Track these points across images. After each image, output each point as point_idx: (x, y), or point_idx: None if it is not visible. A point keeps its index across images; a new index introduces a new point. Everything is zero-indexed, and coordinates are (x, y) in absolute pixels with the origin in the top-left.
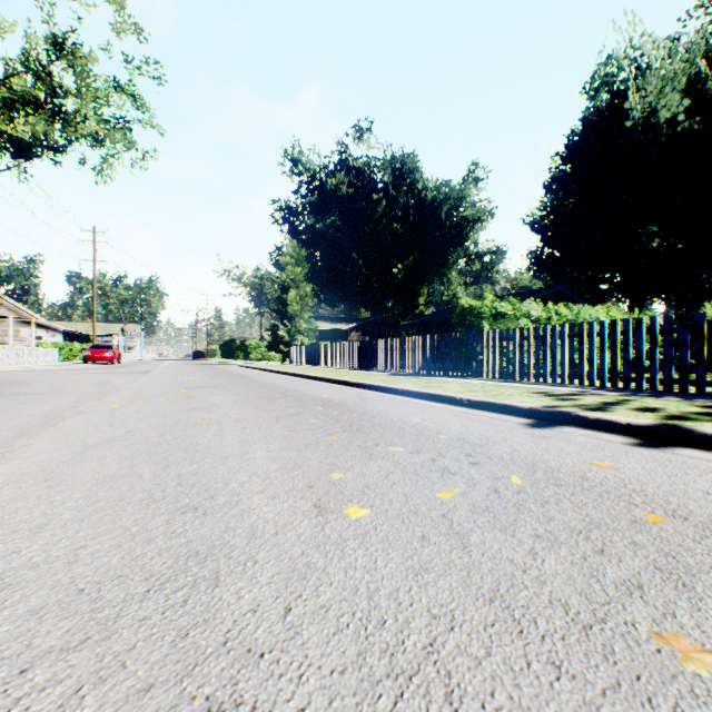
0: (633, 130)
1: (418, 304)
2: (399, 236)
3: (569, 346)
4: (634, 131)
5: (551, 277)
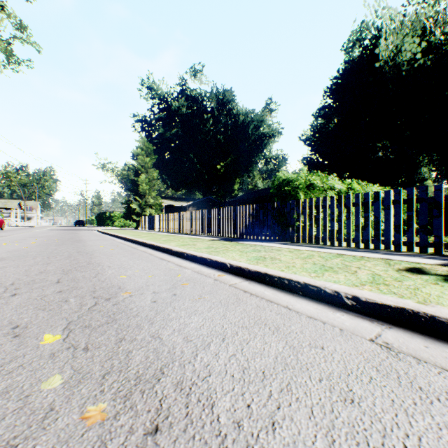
0: (384, 66)
1: (234, 189)
2: (222, 144)
3: (395, 212)
4: (384, 67)
5: None
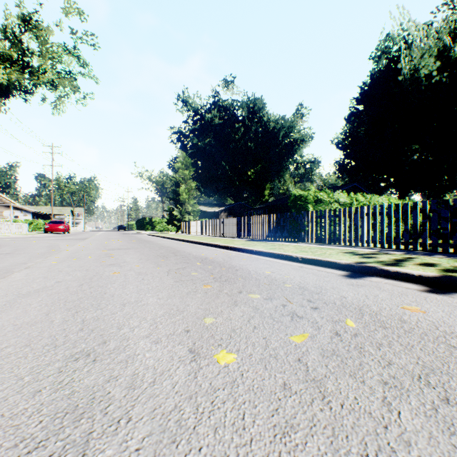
0: (403, 82)
1: (264, 195)
2: (252, 151)
3: (366, 221)
4: (404, 83)
5: (349, 178)
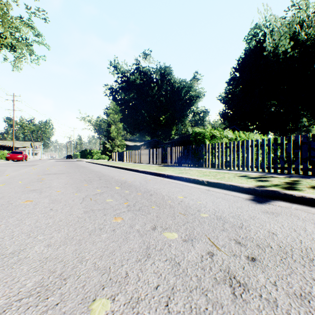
0: (268, 56)
1: (172, 134)
2: (163, 103)
3: (251, 151)
4: (268, 56)
5: (229, 123)
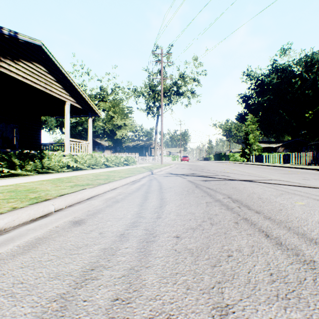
0: None
1: None
2: (310, 96)
3: None
4: None
5: None
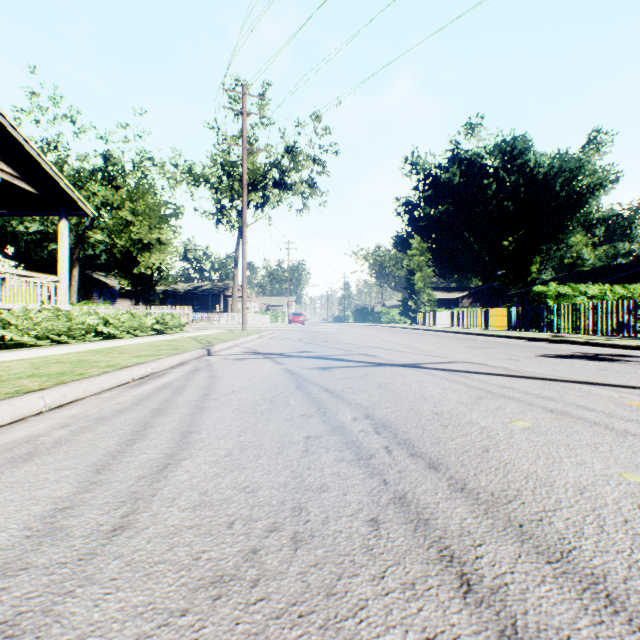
0: None
1: (530, 272)
2: (510, 211)
3: (591, 314)
4: None
5: None
